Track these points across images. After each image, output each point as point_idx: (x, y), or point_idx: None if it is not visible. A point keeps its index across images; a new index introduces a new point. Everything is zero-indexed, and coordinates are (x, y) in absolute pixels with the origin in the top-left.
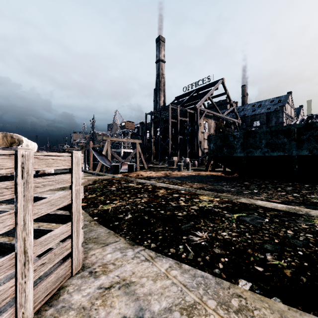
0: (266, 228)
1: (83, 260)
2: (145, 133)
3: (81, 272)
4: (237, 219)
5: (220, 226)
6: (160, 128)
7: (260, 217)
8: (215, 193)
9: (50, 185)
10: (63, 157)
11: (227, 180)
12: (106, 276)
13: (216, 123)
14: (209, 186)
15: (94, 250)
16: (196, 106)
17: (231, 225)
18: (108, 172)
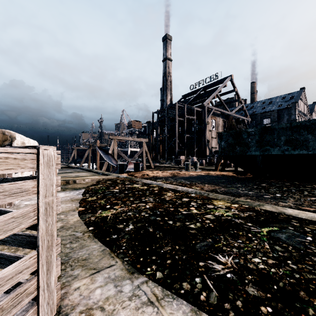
0: (314, 252)
1: (62, 298)
2: (151, 132)
3: None
4: (268, 236)
5: (248, 246)
6: (166, 127)
7: (299, 234)
8: (232, 197)
9: None
10: (22, 154)
11: (241, 181)
12: None
13: (225, 121)
14: (222, 188)
15: (80, 280)
16: (203, 104)
17: (263, 246)
18: (114, 171)
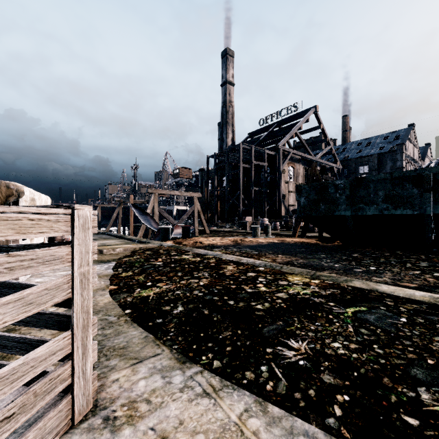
0: (406, 335)
1: (98, 391)
2: (206, 184)
3: (89, 417)
4: (353, 318)
5: (328, 330)
6: (227, 177)
7: (391, 315)
8: (312, 271)
9: (25, 268)
10: (55, 215)
11: (327, 251)
12: (132, 428)
13: (307, 169)
14: (300, 259)
15: (118, 371)
16: (277, 145)
17: (346, 329)
18: (155, 237)
